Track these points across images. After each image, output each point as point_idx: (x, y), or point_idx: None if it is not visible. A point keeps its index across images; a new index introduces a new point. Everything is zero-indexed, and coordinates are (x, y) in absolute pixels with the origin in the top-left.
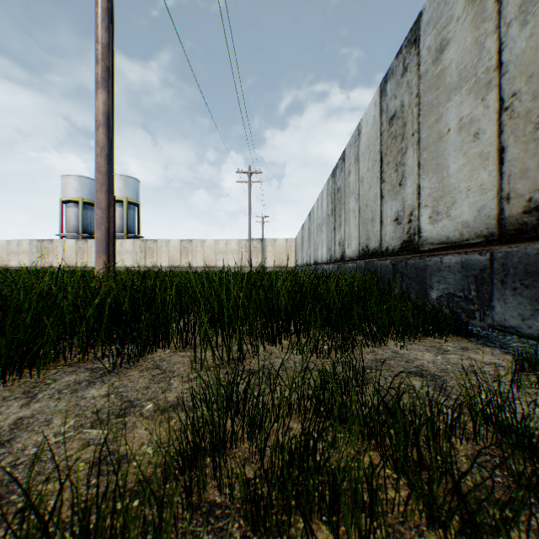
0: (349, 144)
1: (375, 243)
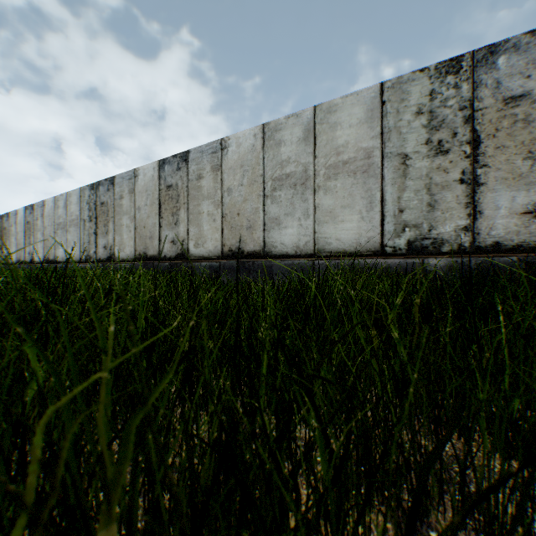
0: (13, 212)
1: (24, 259)
